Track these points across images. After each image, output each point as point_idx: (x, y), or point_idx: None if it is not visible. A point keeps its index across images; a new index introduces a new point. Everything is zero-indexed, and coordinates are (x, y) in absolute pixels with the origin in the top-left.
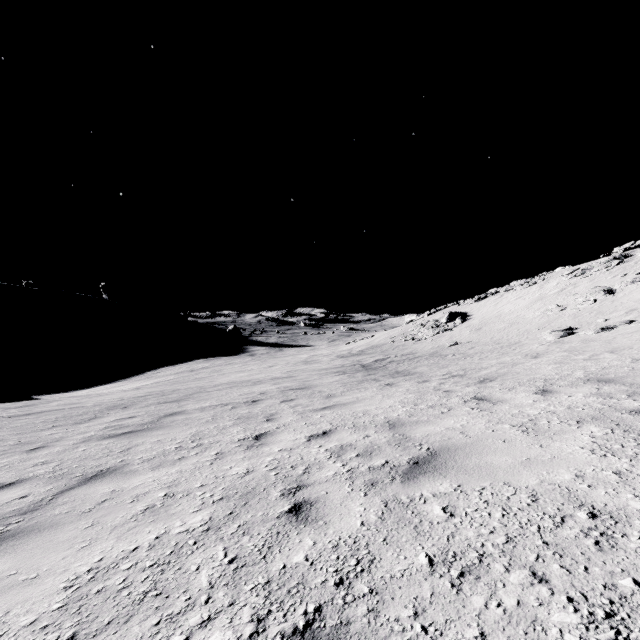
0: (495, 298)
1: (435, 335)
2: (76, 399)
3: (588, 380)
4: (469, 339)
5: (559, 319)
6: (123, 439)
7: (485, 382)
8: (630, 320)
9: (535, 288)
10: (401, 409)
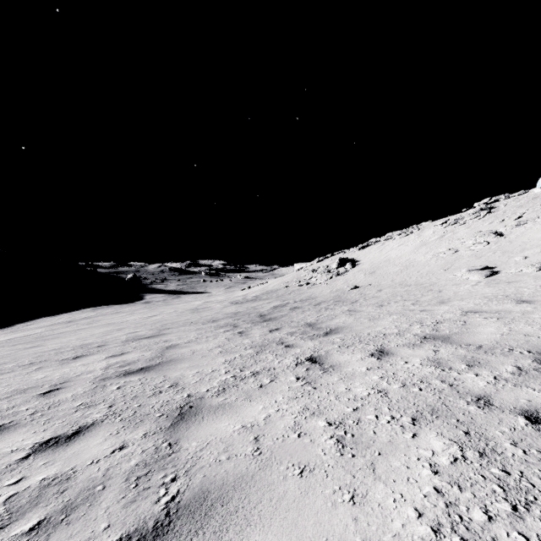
0: (378, 246)
1: (329, 279)
2: None
3: None
4: (367, 282)
5: (460, 260)
6: None
7: None
8: None
9: (414, 236)
10: None
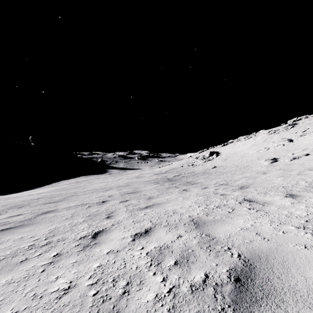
0: (232, 144)
1: (203, 163)
2: None
3: None
4: (221, 164)
5: (267, 154)
6: None
7: (244, 188)
8: (307, 154)
9: (251, 139)
10: (198, 208)
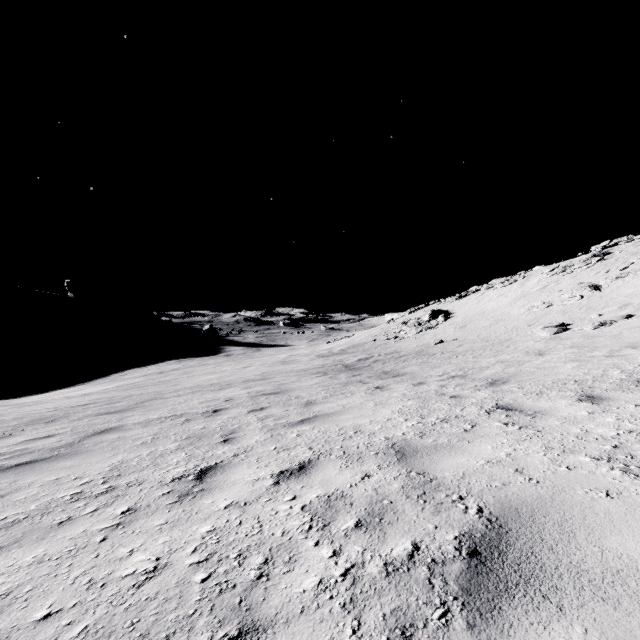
0: (476, 296)
1: (418, 333)
2: (1, 409)
3: (638, 382)
4: (454, 337)
5: (547, 315)
6: (7, 477)
7: (497, 384)
8: (628, 315)
9: (516, 286)
10: (405, 424)
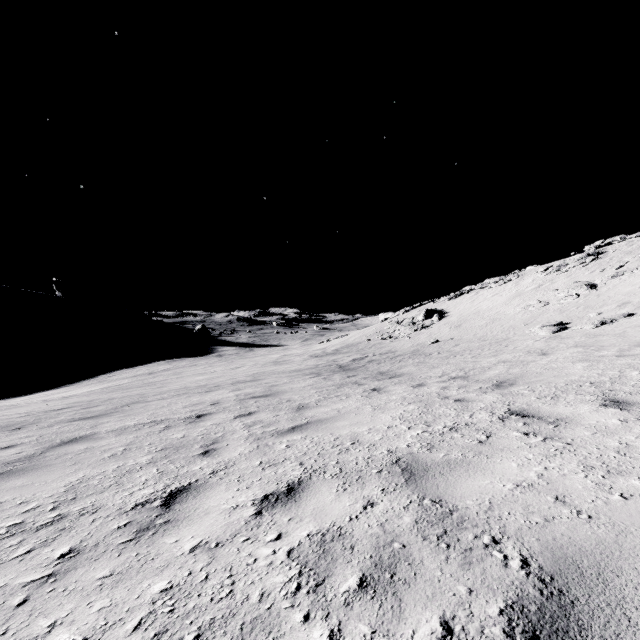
0: (471, 295)
1: (413, 333)
2: None
3: None
4: (450, 336)
5: (544, 314)
6: None
7: (504, 386)
8: (629, 313)
9: (511, 285)
10: (409, 433)
